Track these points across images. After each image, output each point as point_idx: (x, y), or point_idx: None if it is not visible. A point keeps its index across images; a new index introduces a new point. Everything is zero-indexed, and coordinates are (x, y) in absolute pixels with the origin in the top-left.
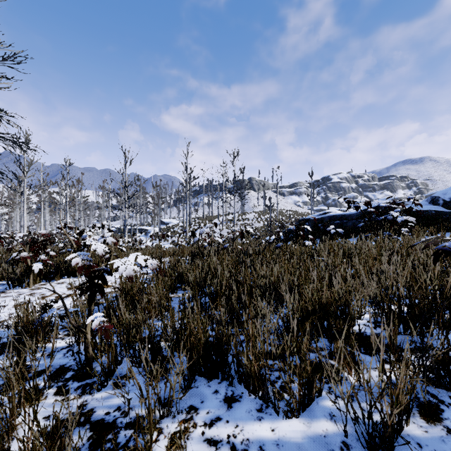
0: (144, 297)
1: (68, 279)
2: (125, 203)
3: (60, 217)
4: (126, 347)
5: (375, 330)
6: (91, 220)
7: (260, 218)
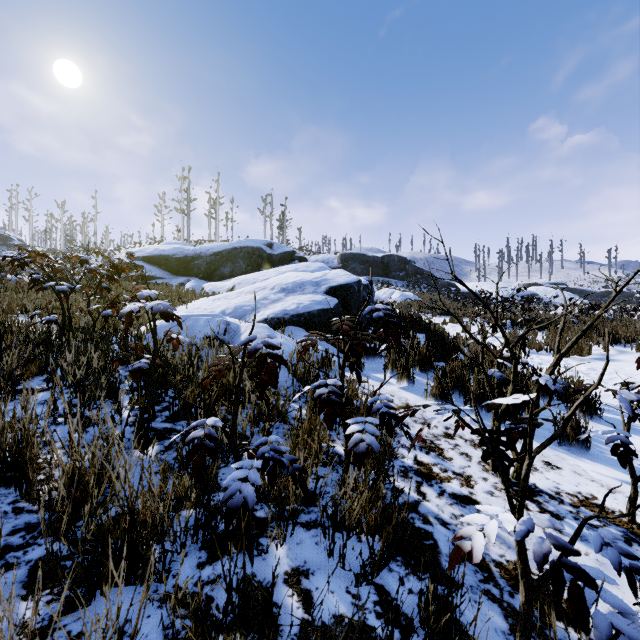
0: None
1: None
2: None
3: None
4: None
5: None
6: None
7: None
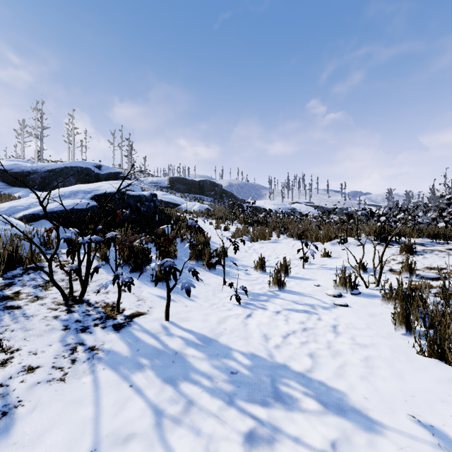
0: None
1: None
2: None
3: None
4: None
5: None
6: None
7: None
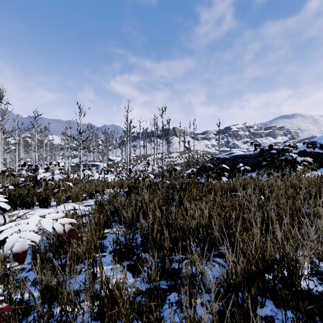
0: (75, 241)
1: (21, 211)
2: (80, 145)
3: (32, 155)
4: (41, 315)
5: (321, 287)
6: (56, 157)
7: (181, 156)
